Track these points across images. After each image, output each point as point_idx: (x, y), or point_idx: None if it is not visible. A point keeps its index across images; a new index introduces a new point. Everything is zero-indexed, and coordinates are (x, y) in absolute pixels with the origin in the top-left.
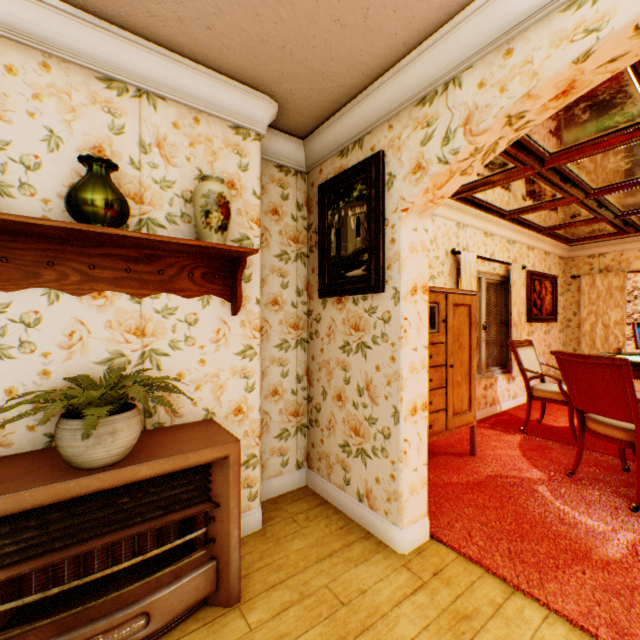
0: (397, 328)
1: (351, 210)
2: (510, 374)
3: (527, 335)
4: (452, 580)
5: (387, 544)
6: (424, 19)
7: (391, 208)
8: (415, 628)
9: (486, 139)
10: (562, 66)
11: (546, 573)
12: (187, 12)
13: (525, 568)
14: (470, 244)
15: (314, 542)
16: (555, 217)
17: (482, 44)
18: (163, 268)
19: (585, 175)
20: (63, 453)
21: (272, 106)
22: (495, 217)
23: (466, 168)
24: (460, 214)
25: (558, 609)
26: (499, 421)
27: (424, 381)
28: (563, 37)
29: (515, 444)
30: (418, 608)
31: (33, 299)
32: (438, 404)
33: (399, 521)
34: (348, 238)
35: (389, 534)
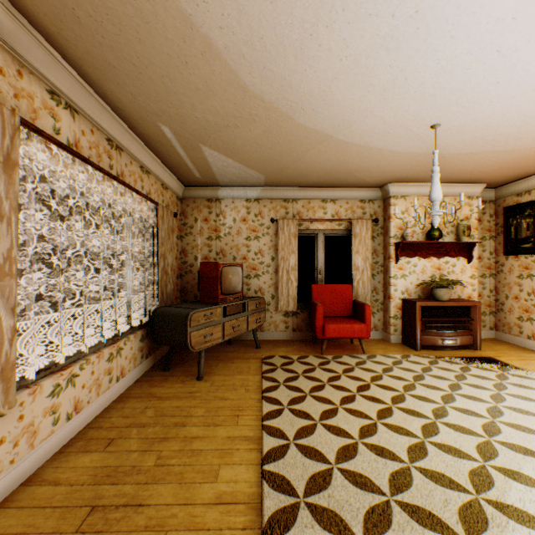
0: None
1: (522, 220)
2: None
3: None
4: None
5: None
6: None
7: None
8: None
9: None
10: None
11: None
12: (462, 177)
13: None
14: None
15: (505, 348)
16: None
17: None
18: (445, 249)
19: None
20: (435, 296)
21: (483, 186)
22: None
23: None
24: None
25: None
26: None
27: None
28: None
29: None
30: None
31: (414, 260)
32: None
33: None
34: (521, 231)
35: None
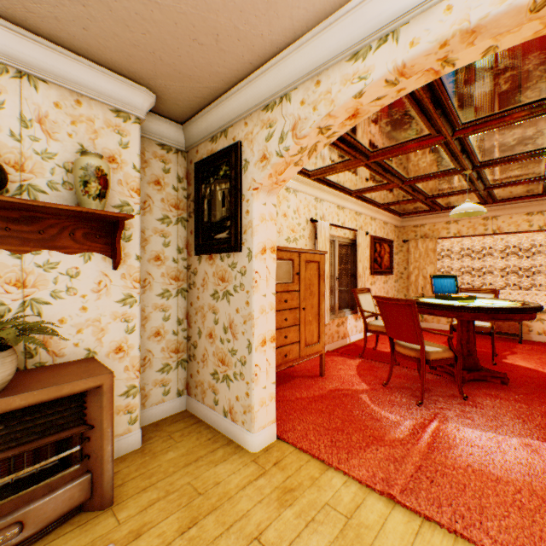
0: (250, 279)
1: (219, 185)
2: (357, 314)
3: (371, 284)
4: (287, 466)
5: (244, 447)
6: (262, 49)
7: (246, 186)
8: (252, 503)
9: (308, 142)
10: (347, 99)
11: (353, 453)
12: (63, 14)
13: (339, 451)
14: (326, 214)
15: (185, 452)
16: (387, 197)
17: (302, 74)
18: (44, 228)
19: (399, 168)
20: None
21: (150, 96)
22: (345, 194)
23: (298, 161)
24: (318, 191)
25: (354, 475)
26: (347, 350)
27: (273, 320)
28: (348, 79)
29: (354, 366)
30: (258, 489)
31: None
32: (293, 338)
33: (252, 428)
34: (217, 208)
35: (245, 439)
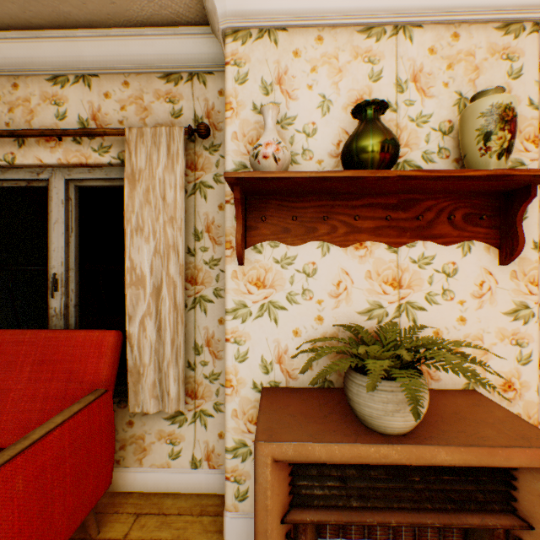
0: None
1: None
2: None
3: None
4: None
5: None
6: None
7: None
8: None
9: None
10: None
11: None
12: None
13: None
14: None
15: None
16: None
17: None
18: (418, 213)
19: None
20: (356, 409)
21: None
22: None
23: None
24: None
25: None
26: None
27: None
28: None
29: None
30: None
31: (310, 252)
32: None
33: None
34: None
35: None
